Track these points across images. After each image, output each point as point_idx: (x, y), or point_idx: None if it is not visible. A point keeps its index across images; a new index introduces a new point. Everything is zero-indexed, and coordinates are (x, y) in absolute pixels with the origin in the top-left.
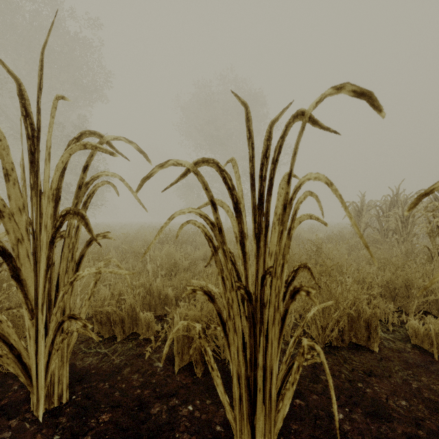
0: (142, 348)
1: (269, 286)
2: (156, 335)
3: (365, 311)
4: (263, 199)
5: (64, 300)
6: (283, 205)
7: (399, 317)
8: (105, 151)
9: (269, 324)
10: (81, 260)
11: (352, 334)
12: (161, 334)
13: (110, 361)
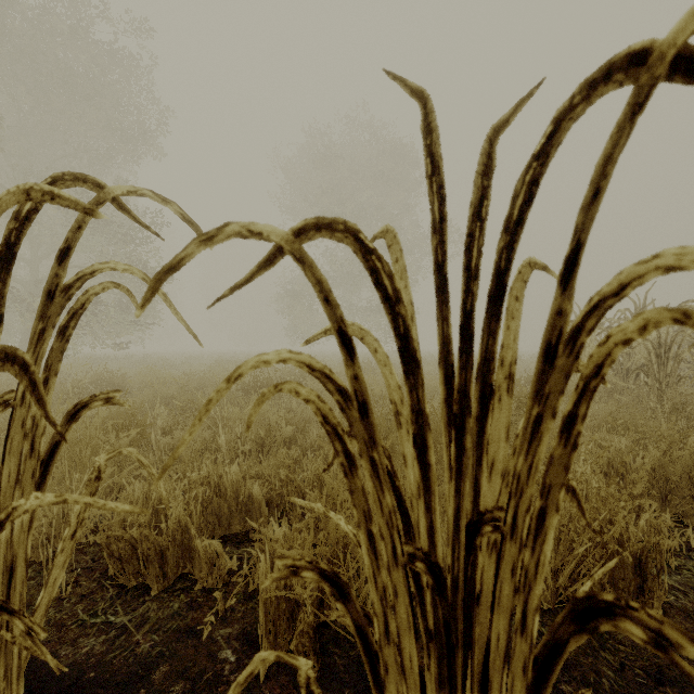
0: (198, 611)
1: (487, 547)
2: (228, 580)
3: (628, 534)
4: (472, 327)
5: (11, 543)
6: (545, 346)
7: (680, 536)
8: (74, 206)
9: (491, 657)
10: (55, 453)
11: (606, 579)
12: (237, 578)
13: (131, 646)
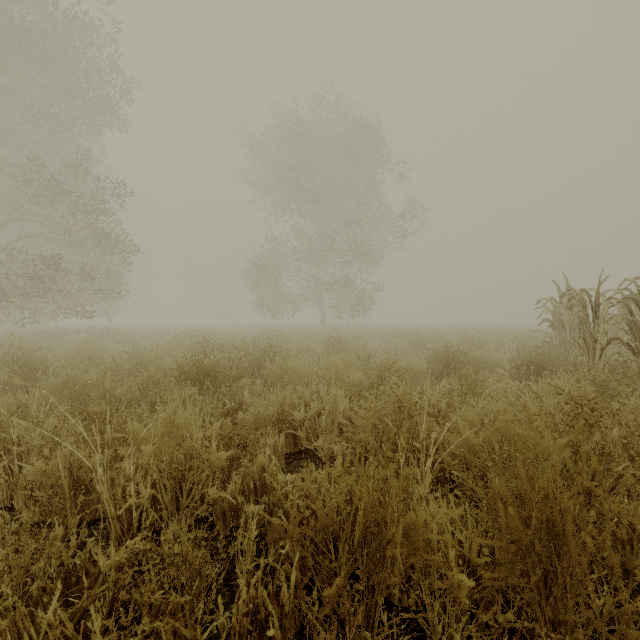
0: None
1: None
2: None
3: None
4: None
5: None
6: None
7: None
8: None
9: None
10: None
11: None
12: None
13: None
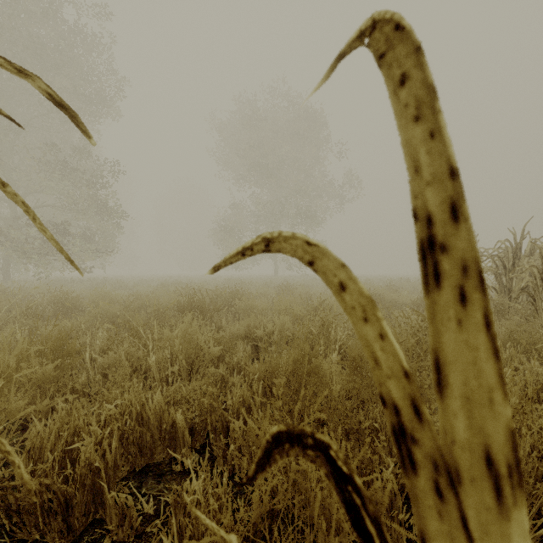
0: None
1: None
2: (141, 530)
3: None
4: None
5: None
6: None
7: None
8: None
9: None
10: None
11: None
12: (152, 528)
13: None
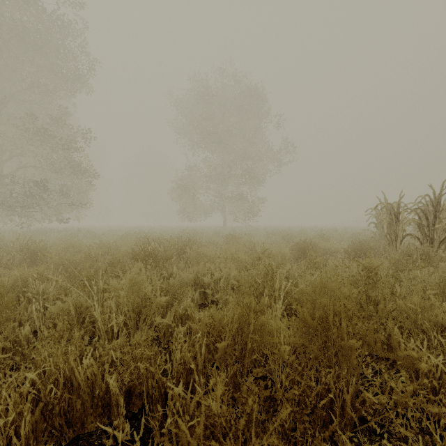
0: None
1: None
2: None
3: None
4: None
5: None
6: None
7: None
8: None
9: None
10: None
11: None
12: None
13: None
